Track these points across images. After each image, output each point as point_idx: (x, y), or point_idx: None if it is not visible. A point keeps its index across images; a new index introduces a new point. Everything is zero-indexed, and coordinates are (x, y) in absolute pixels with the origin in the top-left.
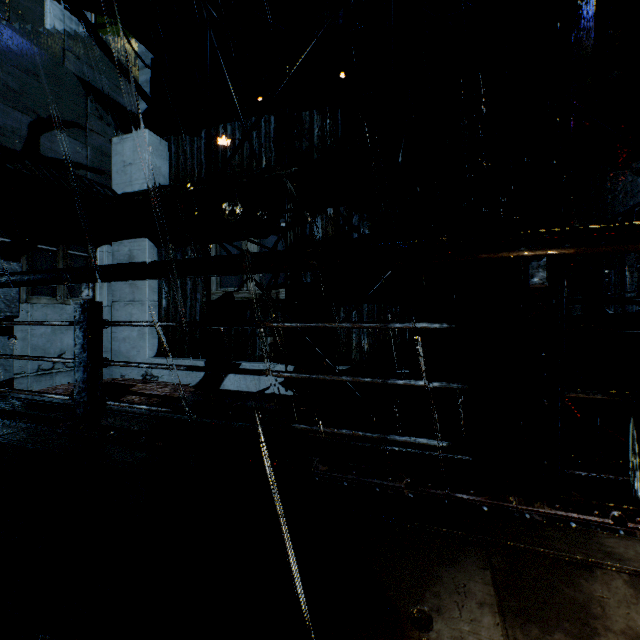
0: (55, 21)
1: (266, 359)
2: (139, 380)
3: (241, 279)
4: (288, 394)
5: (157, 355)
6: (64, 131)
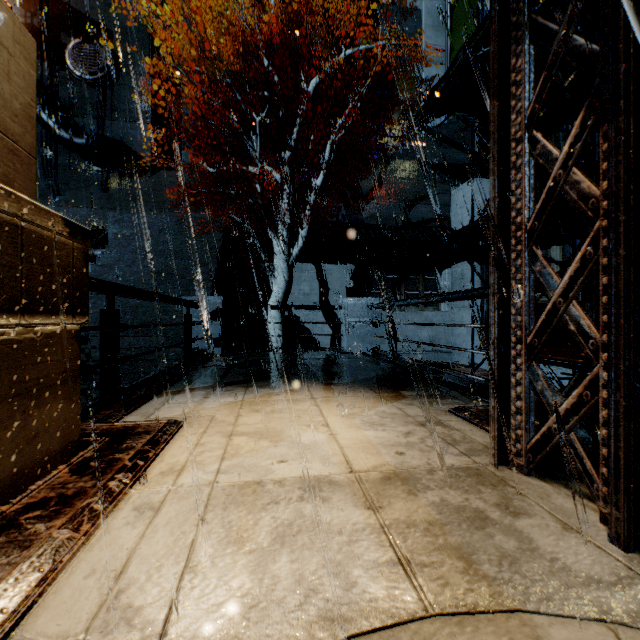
0: None
1: None
2: (463, 365)
3: None
4: None
5: (480, 348)
6: (422, 202)
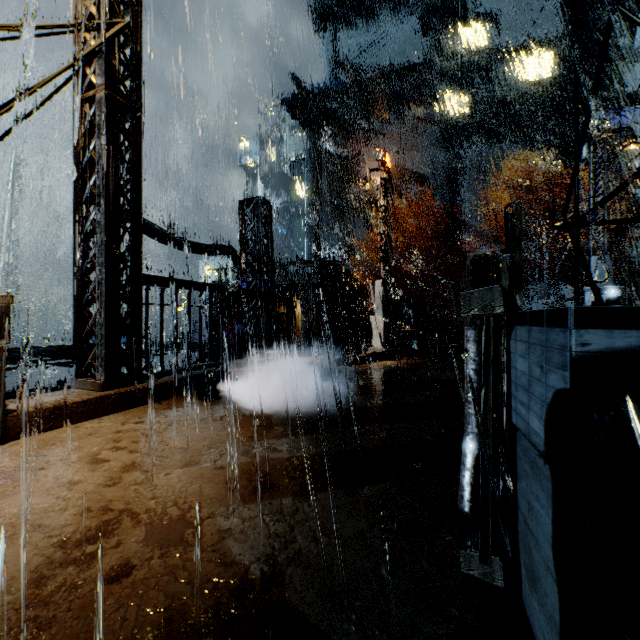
0: None
1: None
2: None
3: None
4: None
5: None
6: None
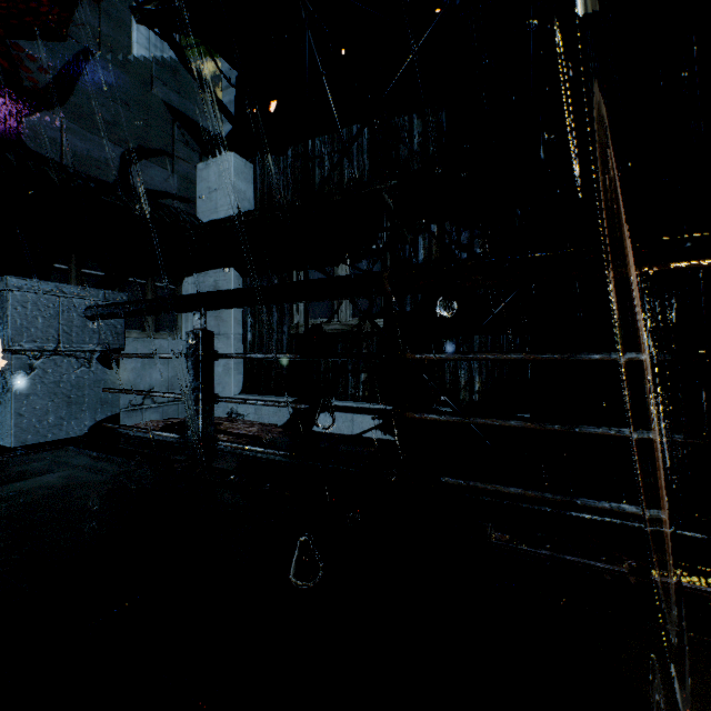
0: (141, 50)
1: (359, 398)
2: (225, 418)
3: (331, 309)
4: (385, 438)
5: (242, 392)
6: (153, 160)
